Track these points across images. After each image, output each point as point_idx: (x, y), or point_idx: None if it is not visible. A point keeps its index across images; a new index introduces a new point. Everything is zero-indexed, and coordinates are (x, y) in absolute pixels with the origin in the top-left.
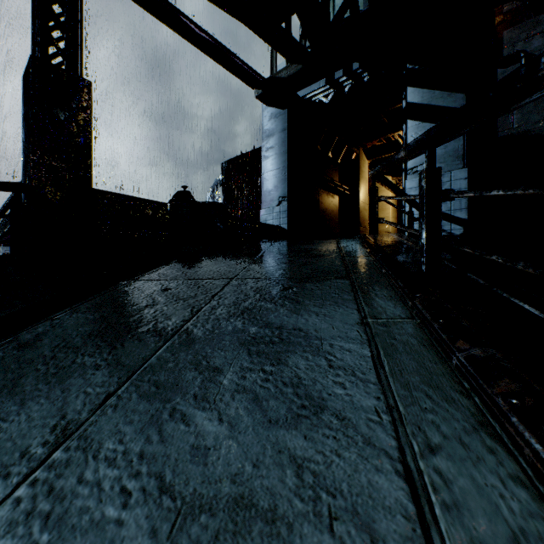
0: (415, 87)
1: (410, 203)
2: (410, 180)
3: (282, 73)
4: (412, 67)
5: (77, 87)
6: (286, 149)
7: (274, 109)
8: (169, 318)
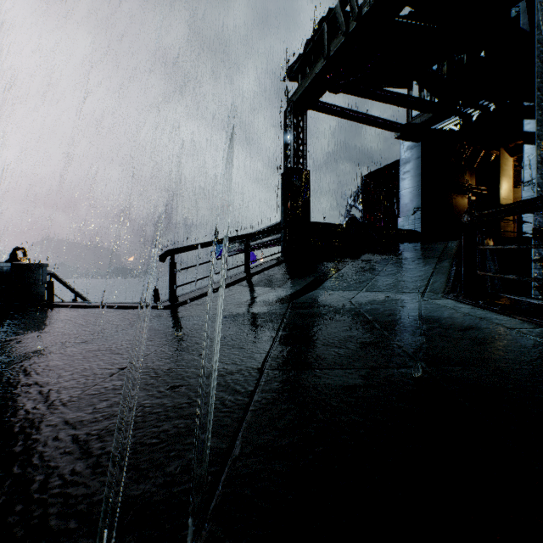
0: (530, 119)
1: None
2: (526, 191)
3: (416, 120)
4: (527, 104)
5: (305, 175)
6: (419, 172)
7: (409, 143)
8: (377, 268)
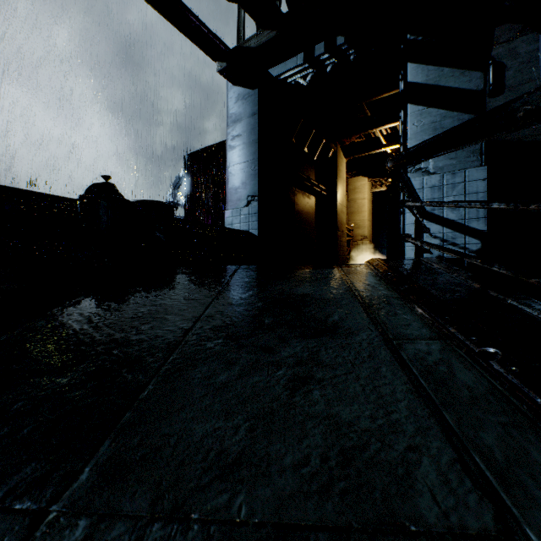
0: (418, 62)
1: (419, 209)
2: (412, 180)
3: (251, 41)
4: (414, 38)
5: None
6: (256, 137)
7: (241, 88)
8: None
